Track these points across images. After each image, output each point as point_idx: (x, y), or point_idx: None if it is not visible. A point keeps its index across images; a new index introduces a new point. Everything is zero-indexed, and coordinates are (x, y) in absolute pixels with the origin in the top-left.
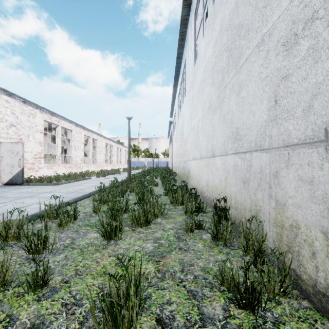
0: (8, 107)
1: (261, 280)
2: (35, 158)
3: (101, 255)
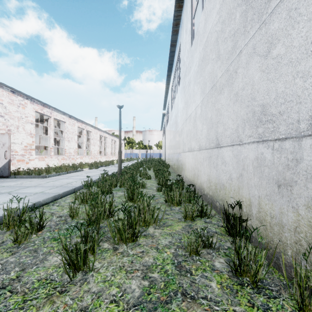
0: None
1: None
2: (25, 150)
3: None
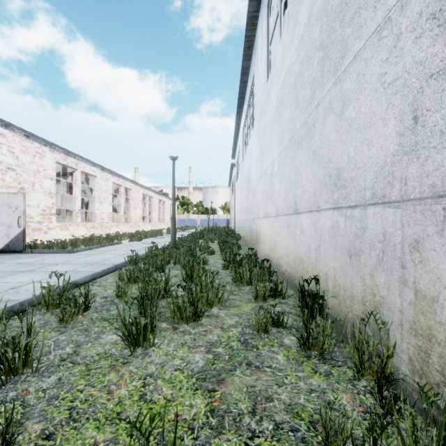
0: (5, 143)
1: (400, 442)
2: (43, 215)
3: (117, 378)
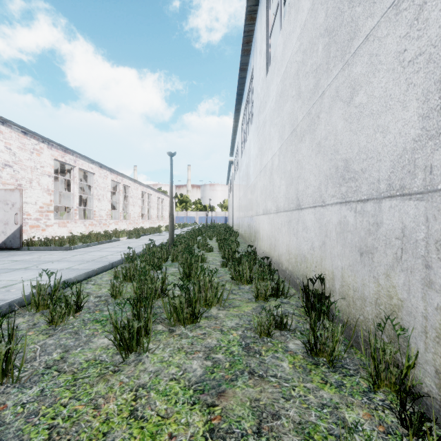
0: (1, 139)
1: None
2: (40, 212)
3: (106, 389)
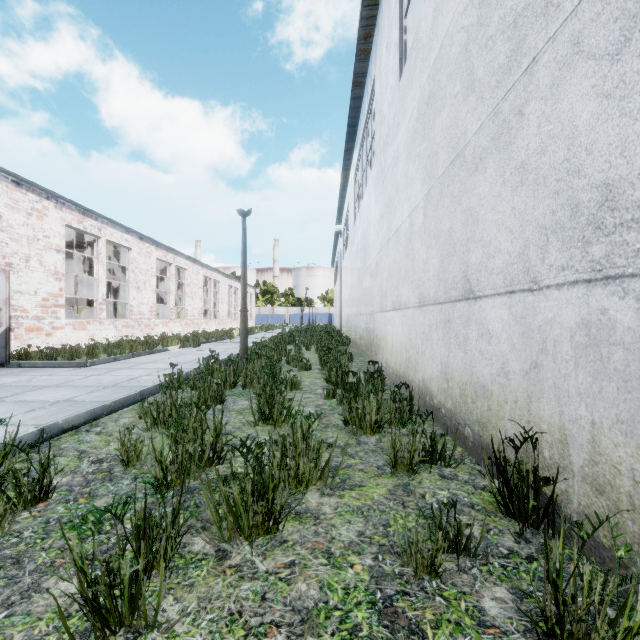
0: None
1: None
2: (44, 307)
3: None
